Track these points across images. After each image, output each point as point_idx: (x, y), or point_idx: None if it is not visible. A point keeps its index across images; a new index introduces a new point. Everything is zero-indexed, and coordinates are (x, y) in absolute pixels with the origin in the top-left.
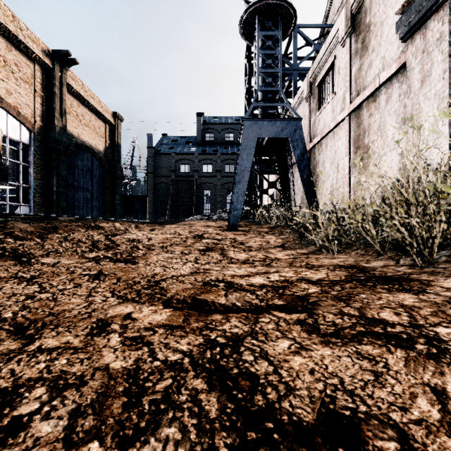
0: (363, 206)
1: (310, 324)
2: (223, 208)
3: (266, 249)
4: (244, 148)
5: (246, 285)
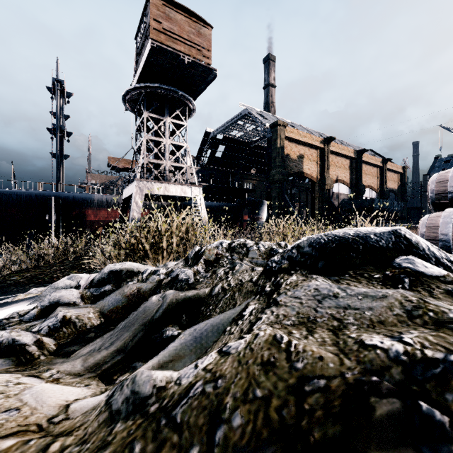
0: None
1: None
2: None
3: None
4: None
5: None
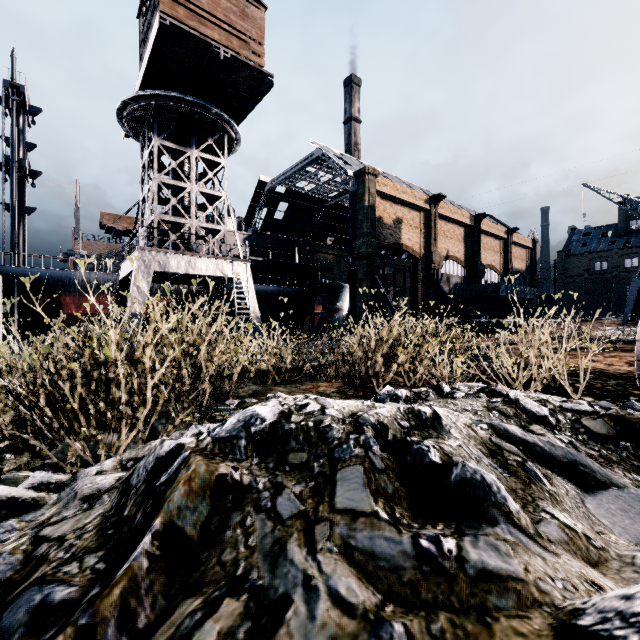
0: None
1: None
2: None
3: None
4: (631, 290)
5: None
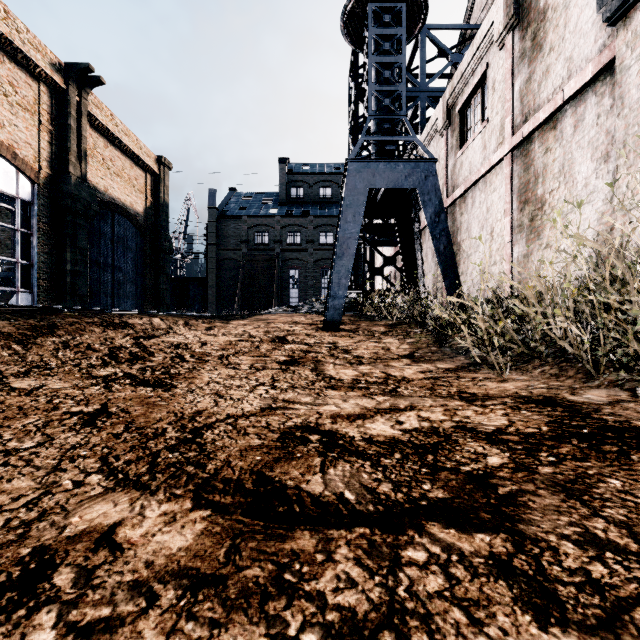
0: (541, 292)
1: (529, 578)
2: (317, 295)
3: (386, 362)
4: (348, 204)
5: (360, 439)
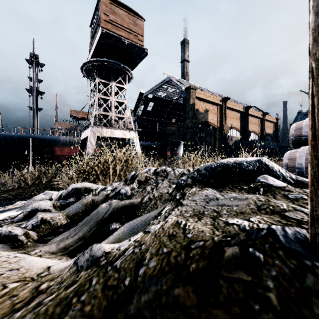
0: None
1: None
2: None
3: None
4: None
5: None
